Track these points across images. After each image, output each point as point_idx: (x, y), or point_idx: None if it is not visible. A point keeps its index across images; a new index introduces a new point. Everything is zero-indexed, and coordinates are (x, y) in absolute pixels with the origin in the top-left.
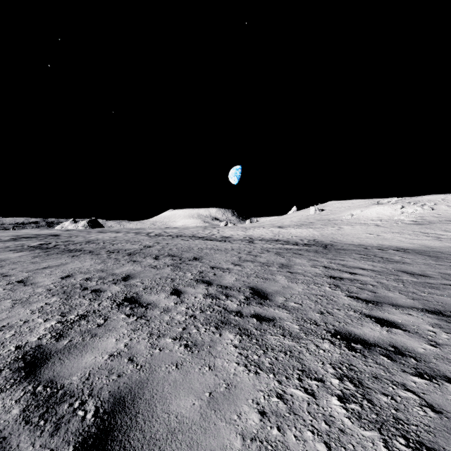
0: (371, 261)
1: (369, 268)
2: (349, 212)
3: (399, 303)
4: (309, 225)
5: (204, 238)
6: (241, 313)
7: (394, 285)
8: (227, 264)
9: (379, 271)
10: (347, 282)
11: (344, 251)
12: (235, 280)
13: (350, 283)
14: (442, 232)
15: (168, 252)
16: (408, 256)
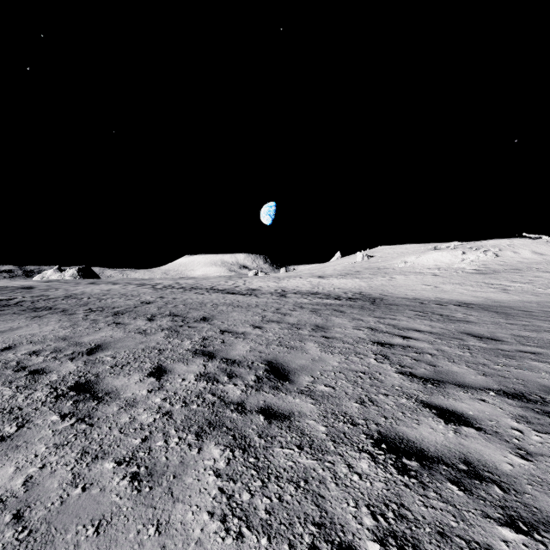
0: (428, 320)
1: (426, 330)
2: (402, 259)
3: (468, 382)
4: (355, 275)
5: (225, 291)
6: (243, 407)
7: (458, 353)
8: (244, 326)
9: (439, 334)
10: (399, 351)
11: (395, 306)
12: (248, 350)
13: (402, 352)
14: (508, 283)
15: (171, 310)
16: (472, 312)
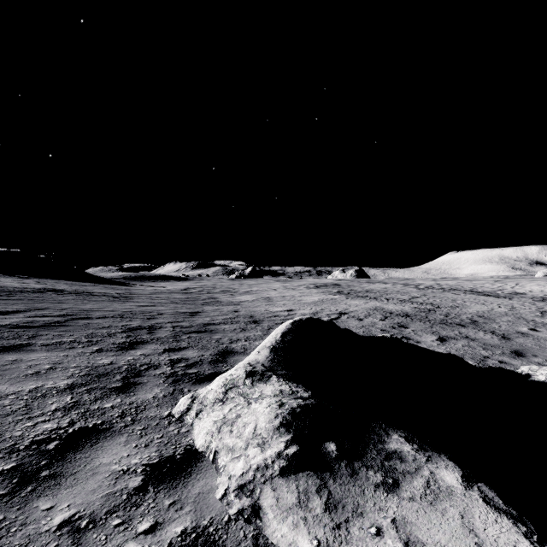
0: None
1: None
2: None
3: None
4: None
5: (482, 293)
6: (451, 323)
7: None
8: (472, 312)
9: None
10: None
11: None
12: (465, 317)
13: None
14: None
15: (431, 302)
16: None
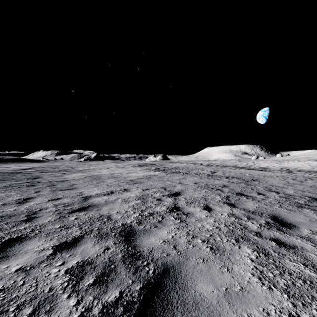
0: None
1: None
2: None
3: None
4: None
5: (246, 168)
6: (308, 205)
7: None
8: (280, 184)
9: None
10: None
11: None
12: (293, 192)
13: None
14: None
15: (231, 176)
16: None
